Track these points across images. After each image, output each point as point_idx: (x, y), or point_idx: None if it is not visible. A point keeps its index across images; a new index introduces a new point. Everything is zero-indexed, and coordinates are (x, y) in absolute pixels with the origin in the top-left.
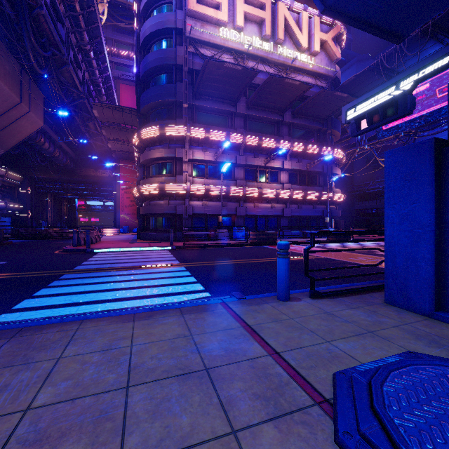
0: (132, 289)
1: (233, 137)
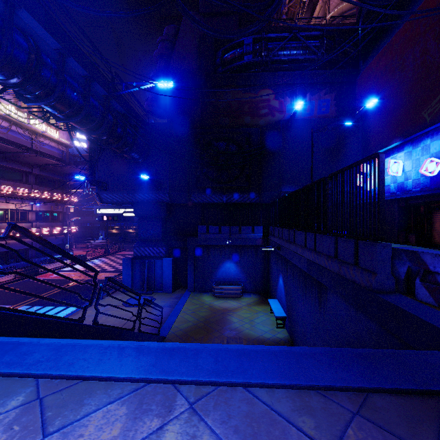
0: None
1: None
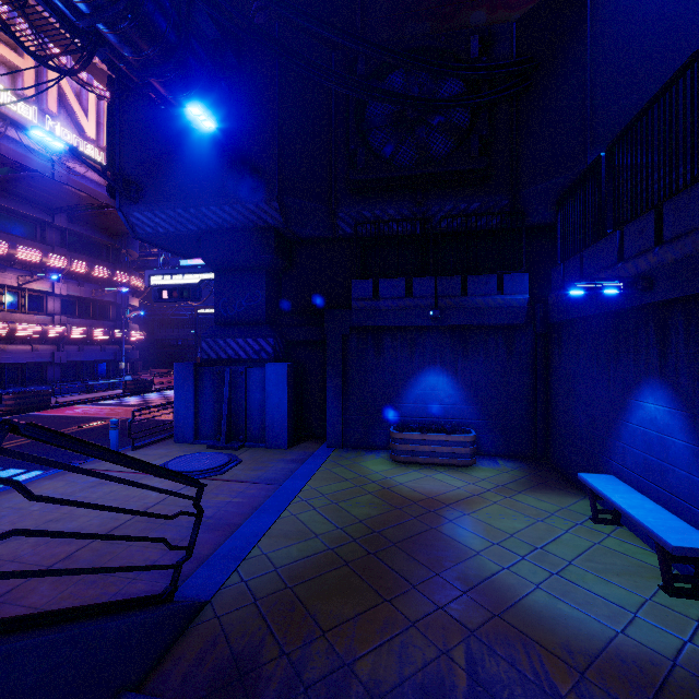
0: None
1: None
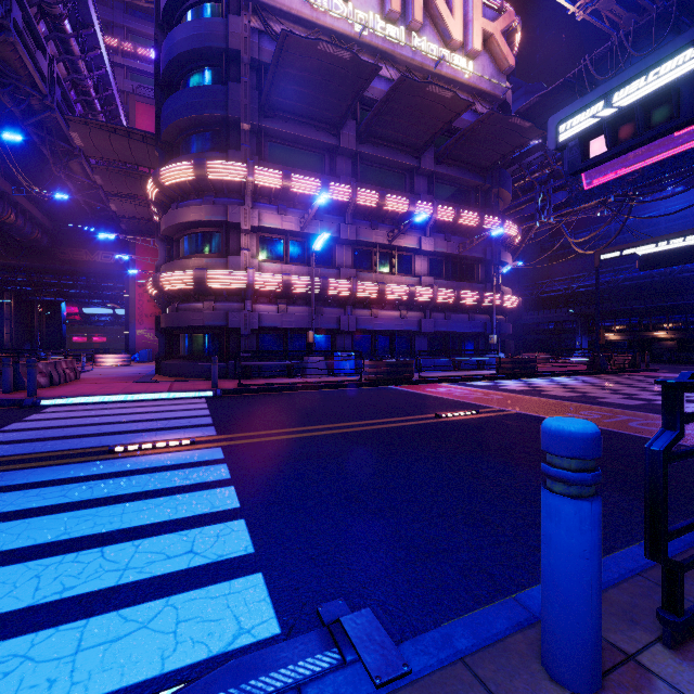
0: (7, 563)
1: (335, 189)
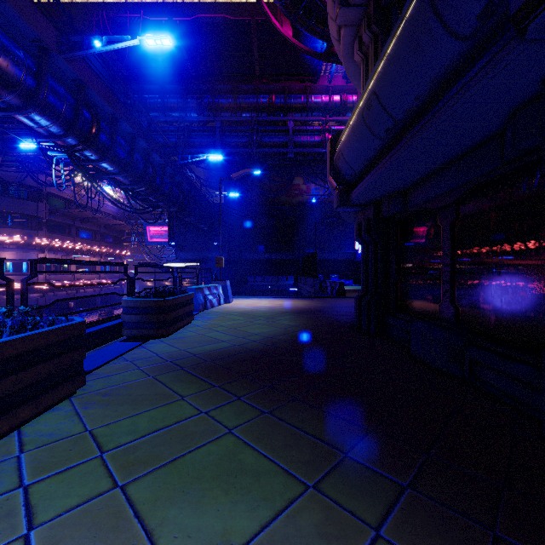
0: None
1: (78, 245)
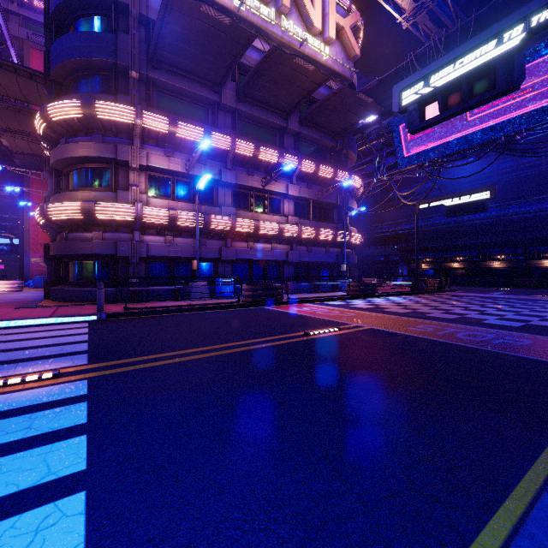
0: None
1: (216, 138)
